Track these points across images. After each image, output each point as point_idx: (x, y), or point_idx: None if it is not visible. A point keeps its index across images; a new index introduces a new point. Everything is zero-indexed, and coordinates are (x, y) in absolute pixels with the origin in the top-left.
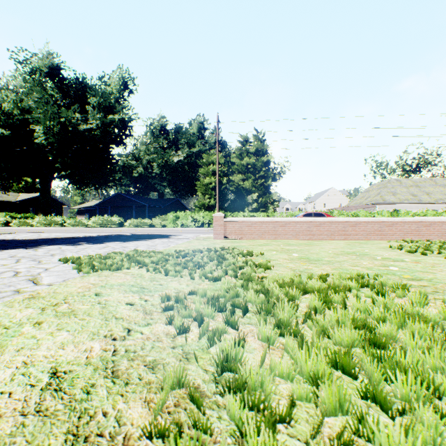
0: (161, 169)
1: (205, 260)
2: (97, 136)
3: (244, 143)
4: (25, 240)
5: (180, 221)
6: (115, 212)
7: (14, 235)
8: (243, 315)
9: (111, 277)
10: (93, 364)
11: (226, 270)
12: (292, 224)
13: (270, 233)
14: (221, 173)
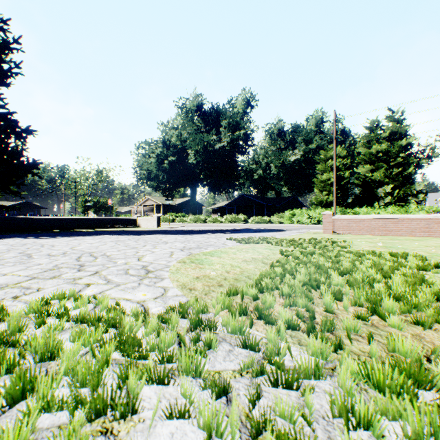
0: (278, 170)
1: (305, 243)
2: (227, 151)
3: (373, 129)
4: (195, 230)
5: (296, 219)
6: (239, 211)
7: (187, 228)
8: (311, 256)
9: (255, 245)
10: (261, 258)
11: (314, 246)
12: (406, 221)
13: (379, 229)
14: (342, 166)
